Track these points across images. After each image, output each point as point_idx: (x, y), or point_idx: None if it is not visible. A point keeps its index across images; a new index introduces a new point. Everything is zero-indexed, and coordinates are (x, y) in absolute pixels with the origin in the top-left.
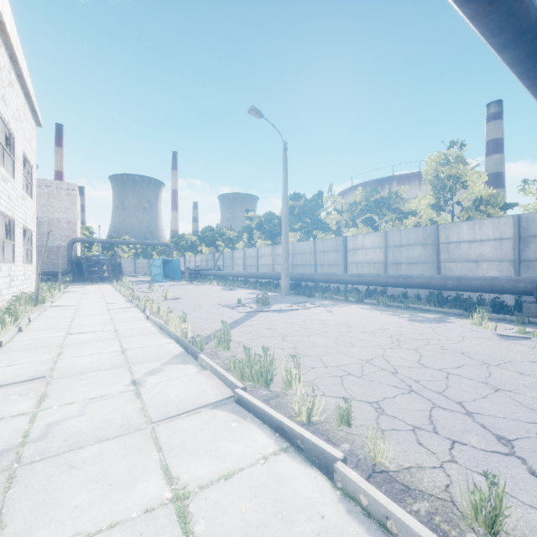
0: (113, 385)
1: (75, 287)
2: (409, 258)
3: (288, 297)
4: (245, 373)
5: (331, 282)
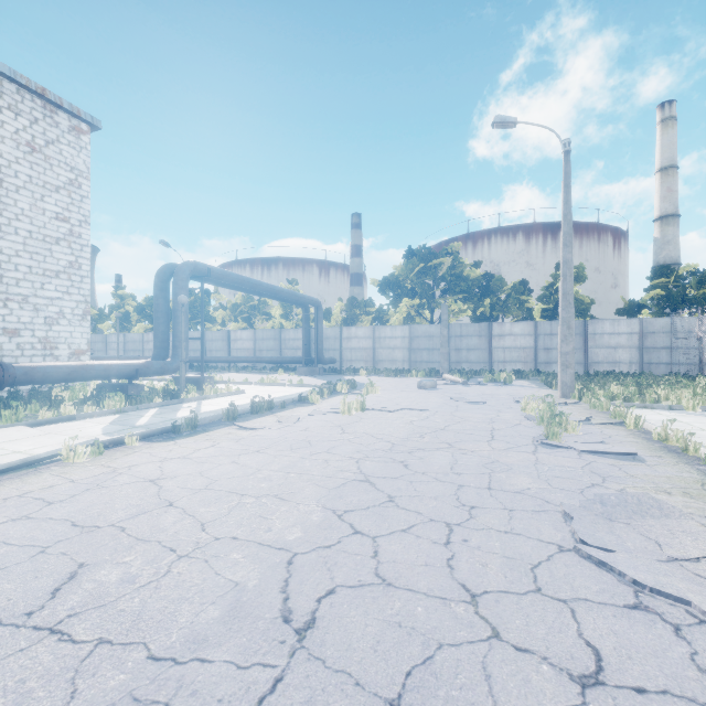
0: None
1: None
2: (267, 347)
3: (190, 372)
4: None
5: (220, 362)
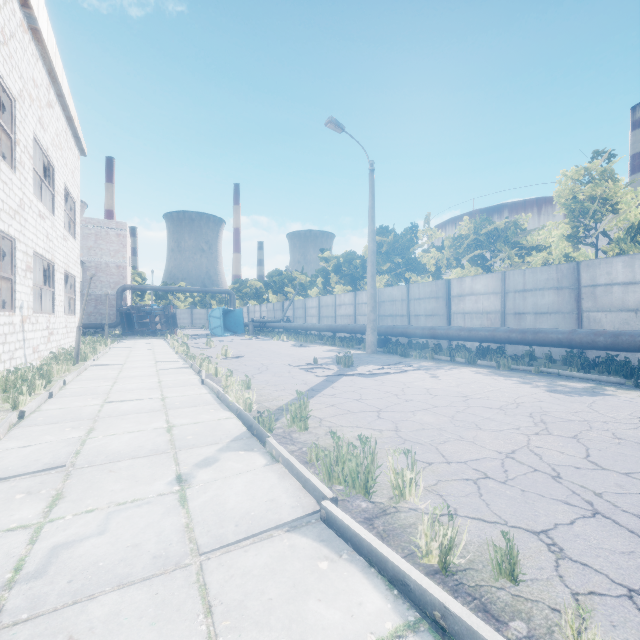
0: (151, 482)
1: (124, 342)
2: (536, 306)
3: (375, 356)
4: (333, 472)
5: (432, 337)
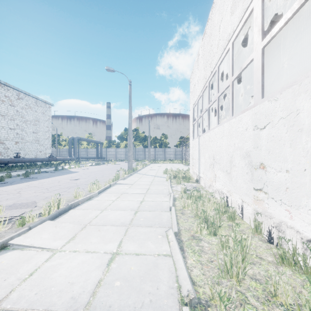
0: None
1: None
2: (83, 153)
3: None
4: None
5: None
